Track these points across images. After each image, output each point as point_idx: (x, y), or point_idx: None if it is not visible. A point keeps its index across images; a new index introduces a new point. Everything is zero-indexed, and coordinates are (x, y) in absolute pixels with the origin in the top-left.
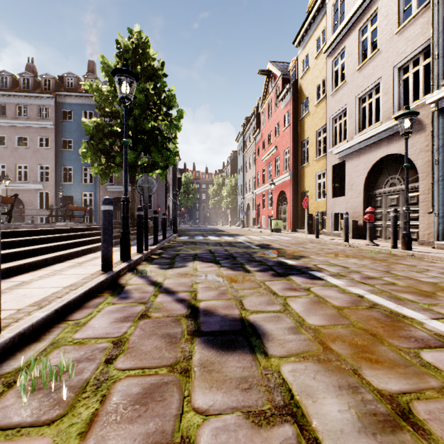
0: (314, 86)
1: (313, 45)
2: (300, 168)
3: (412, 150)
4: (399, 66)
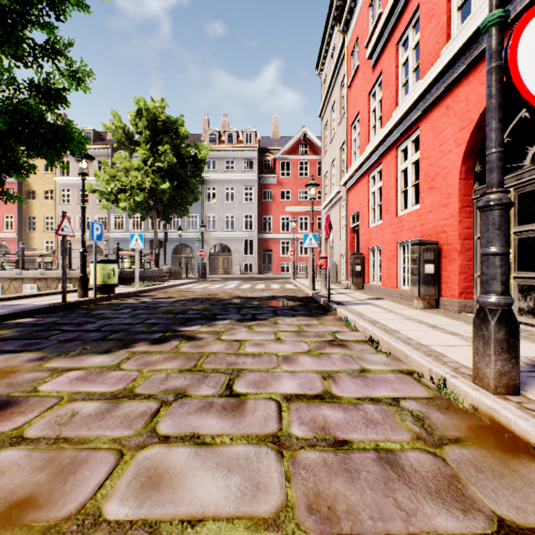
0: (43, 189)
1: (42, 164)
2: (26, 232)
3: (102, 245)
4: (98, 216)
